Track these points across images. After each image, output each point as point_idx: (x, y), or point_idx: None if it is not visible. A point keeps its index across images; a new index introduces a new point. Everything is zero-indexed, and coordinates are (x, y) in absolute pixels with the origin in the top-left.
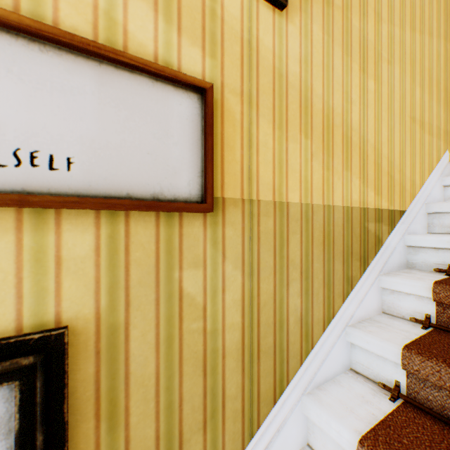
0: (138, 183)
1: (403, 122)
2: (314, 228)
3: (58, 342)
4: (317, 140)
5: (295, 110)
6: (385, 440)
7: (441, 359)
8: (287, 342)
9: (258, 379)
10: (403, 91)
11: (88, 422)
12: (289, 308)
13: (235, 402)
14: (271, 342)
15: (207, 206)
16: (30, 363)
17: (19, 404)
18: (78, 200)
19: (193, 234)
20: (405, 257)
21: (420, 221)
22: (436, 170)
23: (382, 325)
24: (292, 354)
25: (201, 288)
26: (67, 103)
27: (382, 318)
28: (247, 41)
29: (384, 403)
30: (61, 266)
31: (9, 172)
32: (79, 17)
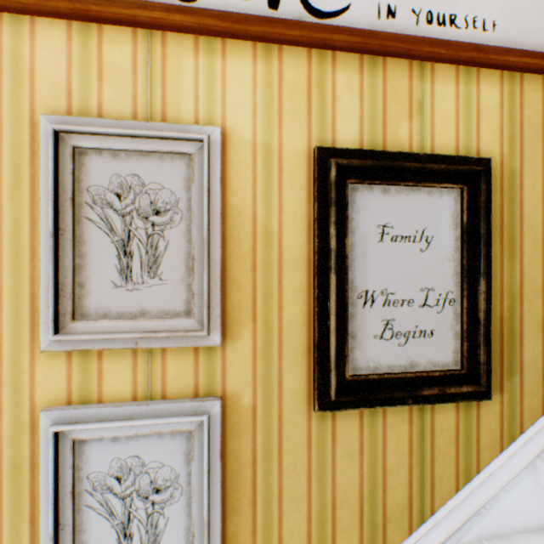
0: (536, 43)
1: None
2: None
3: (485, 166)
4: None
5: None
6: None
7: None
8: None
9: None
10: None
11: (494, 245)
12: None
13: None
14: None
15: None
16: (479, 170)
17: (465, 205)
18: (506, 50)
19: None
20: None
21: None
22: None
23: None
24: None
25: None
26: None
27: None
28: None
29: None
30: (478, 114)
31: (461, 34)
32: None
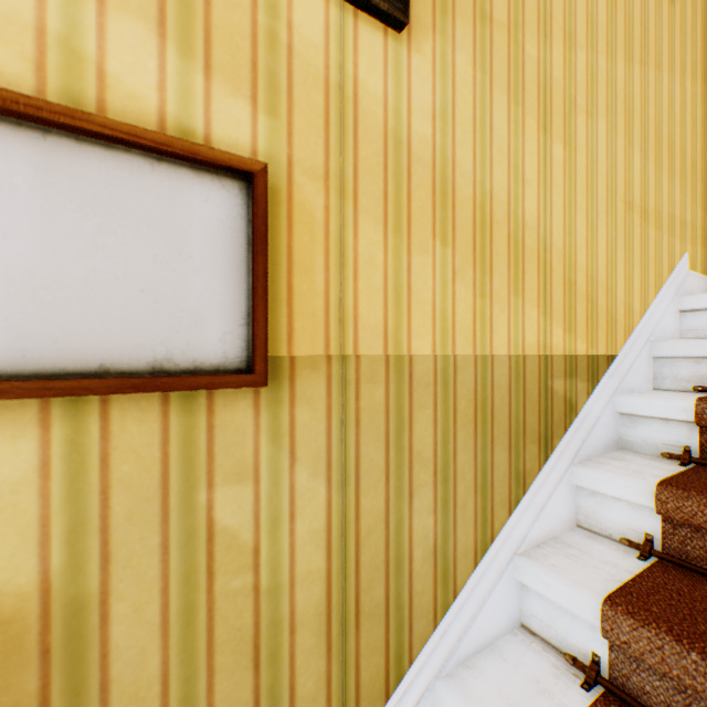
0: (122, 344)
1: (612, 211)
2: (459, 396)
3: None
4: (464, 247)
5: (425, 198)
6: None
7: (664, 626)
8: (411, 592)
9: (357, 661)
10: (613, 159)
11: None
12: (413, 534)
13: (315, 706)
14: (381, 596)
15: (256, 377)
16: None
17: None
18: None
19: (235, 423)
20: (616, 431)
21: (640, 371)
22: (668, 286)
23: (573, 551)
24: (418, 611)
25: (250, 516)
26: None
27: (575, 537)
28: (337, 84)
29: (573, 695)
30: None
31: None
32: (6, 50)
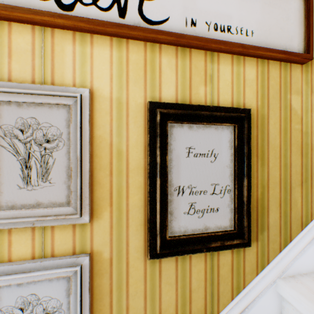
0: (276, 44)
1: None
2: None
3: (247, 113)
4: None
5: None
6: None
7: None
8: None
9: None
10: None
11: (253, 158)
12: None
13: None
14: None
15: (309, 56)
16: (243, 116)
17: (236, 135)
18: (258, 47)
19: (295, 76)
20: None
21: None
22: None
23: None
24: None
25: (299, 107)
26: (251, 6)
27: None
28: None
29: None
30: (244, 82)
31: (234, 37)
32: None
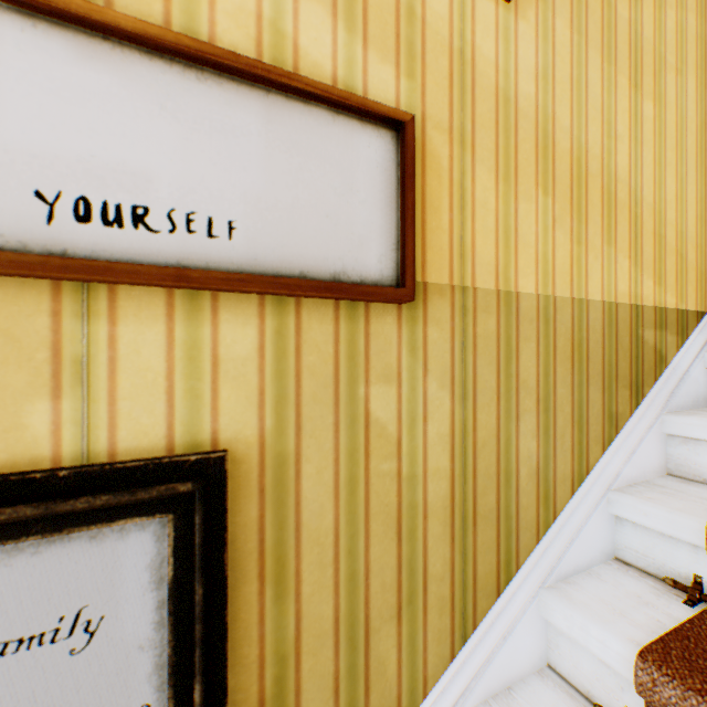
0: (314, 257)
1: (701, 168)
2: (557, 334)
3: (217, 469)
4: (562, 197)
5: (529, 151)
6: (682, 655)
7: None
8: (517, 506)
9: (474, 556)
10: (703, 116)
11: (250, 584)
12: (519, 454)
13: (442, 585)
14: (493, 503)
15: (406, 292)
16: (188, 490)
17: (173, 545)
18: (243, 277)
19: (384, 334)
20: (705, 388)
21: None
22: None
23: (668, 490)
24: (523, 524)
25: (394, 413)
26: (229, 148)
27: (667, 481)
28: (458, 50)
29: (677, 608)
30: (218, 368)
31: (162, 240)
32: (239, 33)
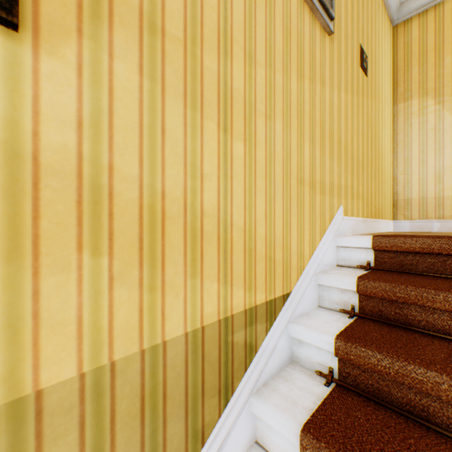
0: None
1: (288, 187)
2: (119, 399)
3: None
4: (127, 250)
5: (65, 212)
6: None
7: None
8: None
9: None
10: (289, 149)
11: None
12: None
13: None
14: None
15: None
16: None
17: None
18: None
19: None
20: (290, 349)
21: (309, 296)
22: (329, 231)
23: None
24: None
25: None
26: None
27: None
28: None
29: None
30: None
31: None
32: None
